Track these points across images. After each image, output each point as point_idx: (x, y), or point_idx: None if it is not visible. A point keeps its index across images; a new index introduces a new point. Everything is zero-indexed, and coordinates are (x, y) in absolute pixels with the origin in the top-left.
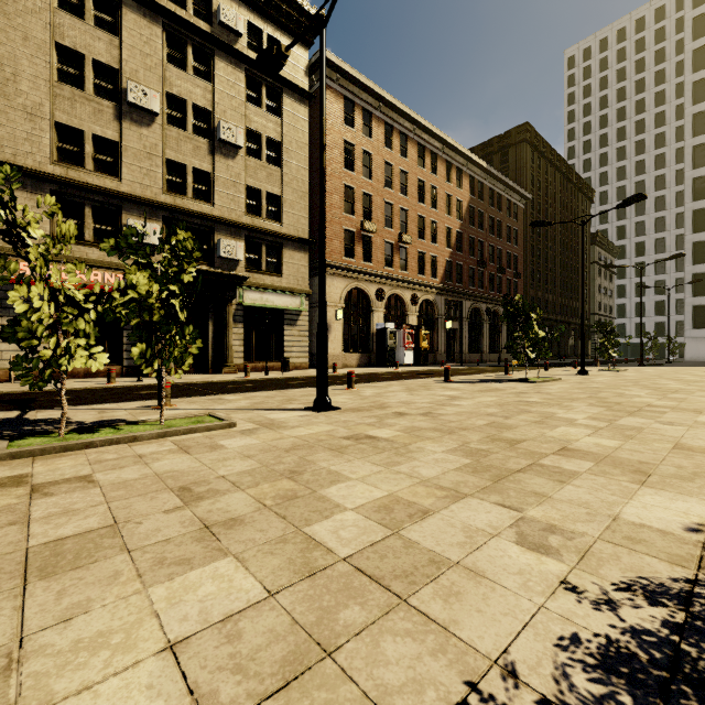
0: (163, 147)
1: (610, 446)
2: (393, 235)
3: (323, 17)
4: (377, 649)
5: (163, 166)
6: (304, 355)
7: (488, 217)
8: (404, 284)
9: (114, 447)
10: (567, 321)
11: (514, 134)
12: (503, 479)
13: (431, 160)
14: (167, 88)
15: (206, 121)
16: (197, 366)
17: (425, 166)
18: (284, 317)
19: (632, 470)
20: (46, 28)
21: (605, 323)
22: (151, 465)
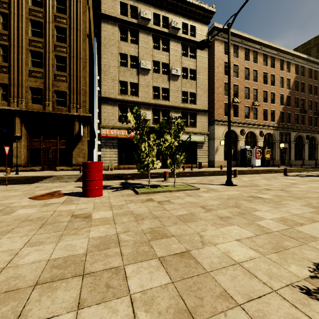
0: (152, 81)
1: None
2: (249, 102)
3: (229, 23)
4: (301, 251)
5: (152, 89)
6: (206, 161)
7: (308, 85)
8: (255, 126)
9: (166, 193)
10: None
11: None
12: None
13: (271, 61)
14: (153, 59)
15: (166, 68)
16: (163, 165)
17: (267, 65)
18: (197, 145)
19: None
20: (117, 48)
21: None
22: (184, 199)
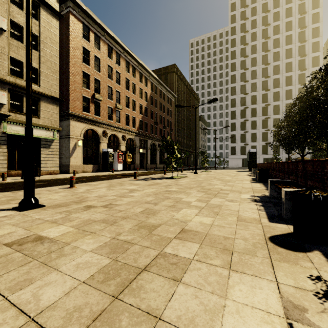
0: None
1: (208, 224)
2: (112, 103)
3: None
4: None
5: None
6: (56, 165)
7: (159, 102)
8: (118, 129)
9: None
10: (190, 151)
11: (170, 68)
12: (126, 289)
13: (132, 70)
14: None
15: None
16: None
17: (129, 72)
18: (41, 143)
19: (222, 249)
20: None
21: (203, 152)
22: None
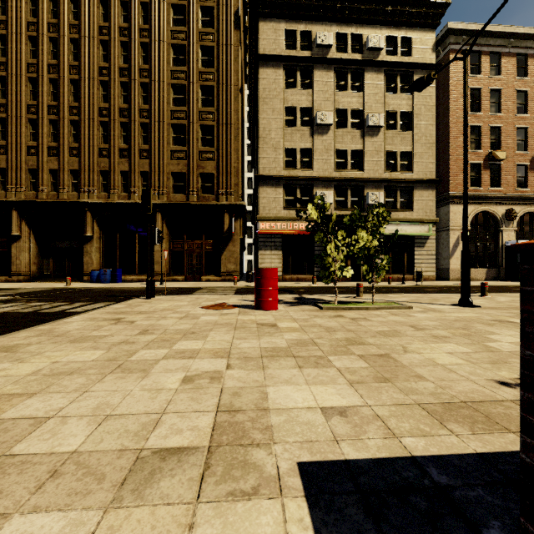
0: (334, 143)
1: None
2: (527, 156)
3: (466, 50)
4: None
5: (334, 155)
6: (431, 269)
7: None
8: None
9: (360, 311)
10: None
11: None
12: None
13: None
14: (336, 106)
15: (358, 117)
16: (353, 276)
17: None
18: (414, 241)
19: None
20: (281, 101)
21: None
22: (386, 318)
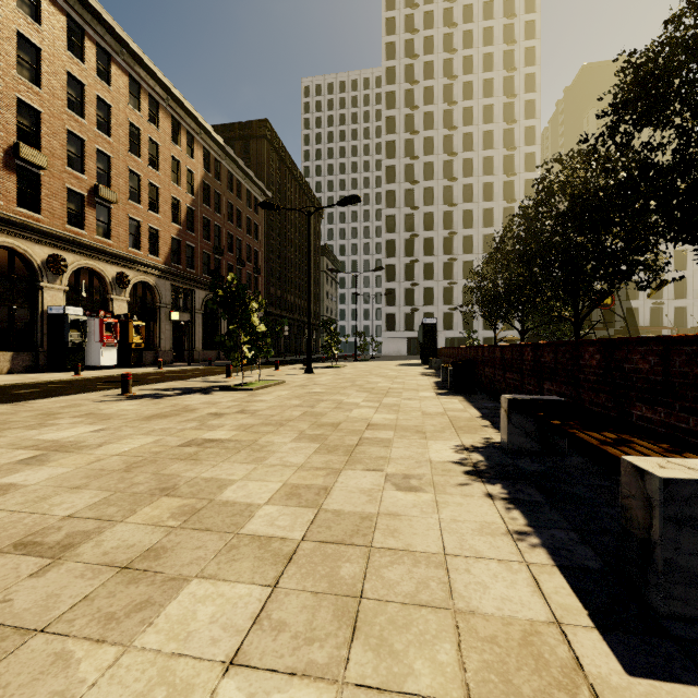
0: None
1: None
2: (85, 183)
3: None
4: None
5: None
6: None
7: (227, 202)
8: (105, 256)
9: None
10: (303, 320)
11: (256, 127)
12: None
13: (151, 106)
14: None
15: None
16: None
17: (141, 110)
18: None
19: None
20: None
21: (329, 321)
22: None
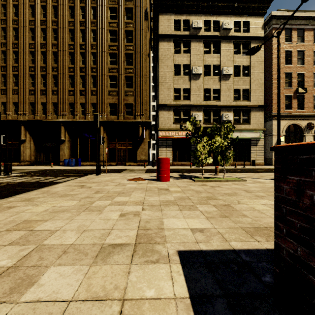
0: (203, 85)
1: None
2: None
3: (278, 32)
4: None
5: (203, 92)
6: (261, 159)
7: None
8: None
9: (216, 182)
10: None
11: None
12: None
13: None
14: (204, 63)
15: (217, 69)
16: (214, 163)
17: None
18: (251, 142)
19: None
20: (171, 61)
21: None
22: (231, 186)
